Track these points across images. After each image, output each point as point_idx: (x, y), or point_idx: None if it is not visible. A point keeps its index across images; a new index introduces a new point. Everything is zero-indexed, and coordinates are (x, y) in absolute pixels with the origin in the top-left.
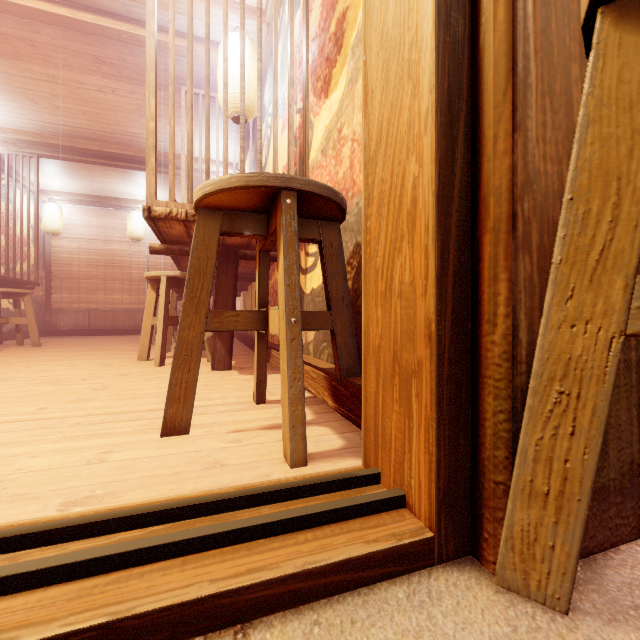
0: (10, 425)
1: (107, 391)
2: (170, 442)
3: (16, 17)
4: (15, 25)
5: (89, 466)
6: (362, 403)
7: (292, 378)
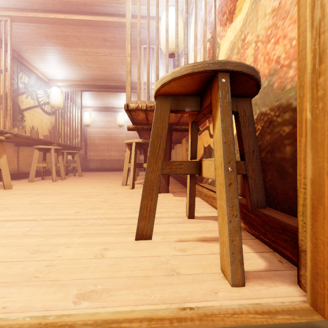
0: (62, 222)
1: (107, 203)
2: (141, 245)
3: (72, 26)
4: (71, 30)
5: (95, 260)
6: (308, 247)
7: (230, 214)
